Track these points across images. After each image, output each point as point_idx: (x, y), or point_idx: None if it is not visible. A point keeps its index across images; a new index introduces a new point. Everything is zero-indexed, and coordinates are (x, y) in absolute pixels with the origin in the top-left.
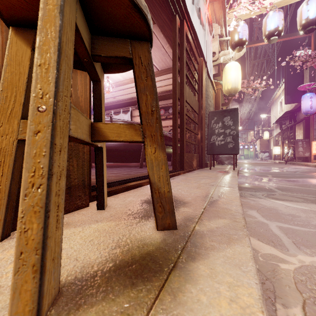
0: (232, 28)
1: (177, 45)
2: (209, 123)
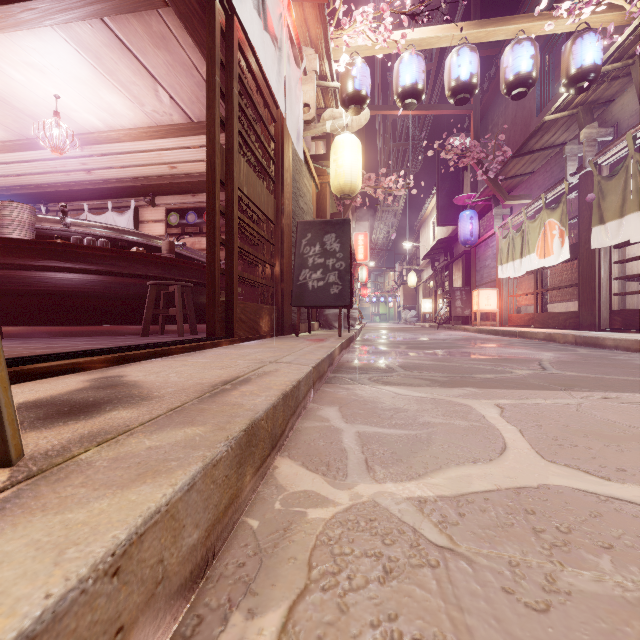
0: (343, 67)
1: (219, 66)
2: (297, 245)
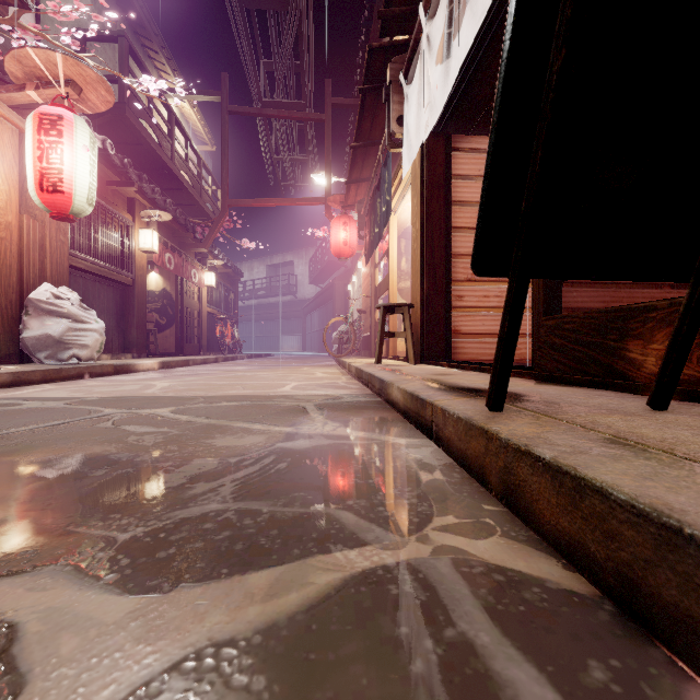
0: None
1: None
2: None
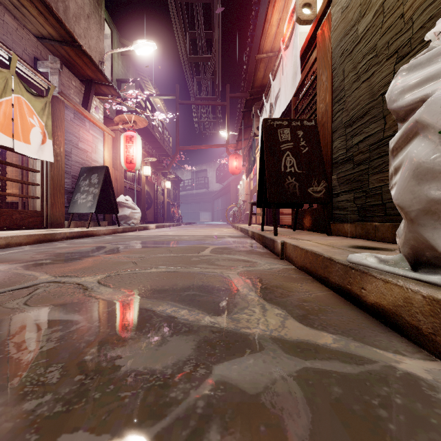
0: None
1: None
2: None
